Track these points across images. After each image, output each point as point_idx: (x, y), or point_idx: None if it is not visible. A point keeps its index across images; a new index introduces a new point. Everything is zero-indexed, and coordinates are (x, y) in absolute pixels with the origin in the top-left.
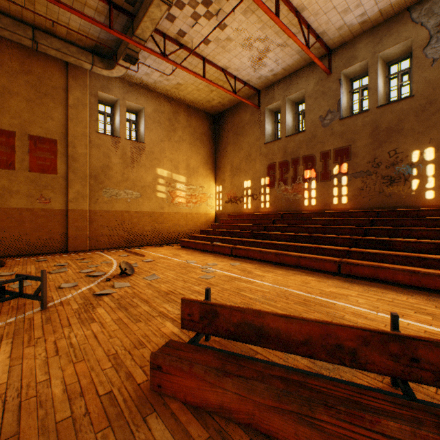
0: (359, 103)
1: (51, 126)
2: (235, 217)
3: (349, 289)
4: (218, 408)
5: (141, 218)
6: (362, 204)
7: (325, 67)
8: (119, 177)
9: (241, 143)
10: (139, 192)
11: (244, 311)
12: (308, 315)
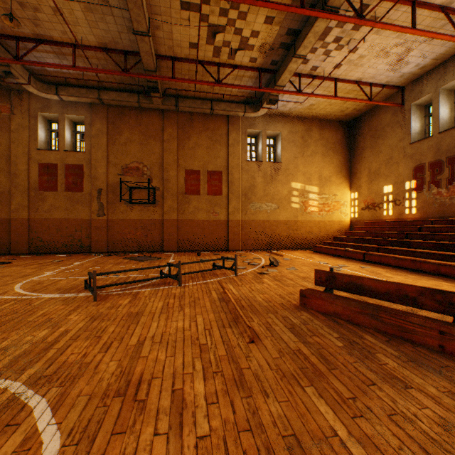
0: None
1: (218, 162)
2: (372, 224)
3: None
4: (333, 313)
5: (278, 226)
6: None
7: None
8: (261, 193)
9: (380, 146)
10: (277, 204)
11: (350, 276)
12: None
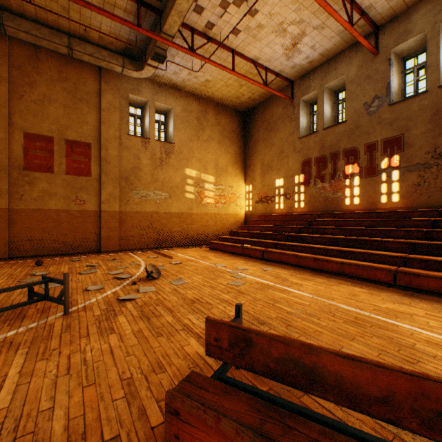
0: (414, 84)
1: (85, 130)
2: (266, 218)
3: (412, 306)
4: None
5: (170, 219)
6: (419, 202)
7: (371, 46)
8: (149, 178)
9: (273, 139)
10: (168, 193)
11: (288, 343)
12: (364, 340)
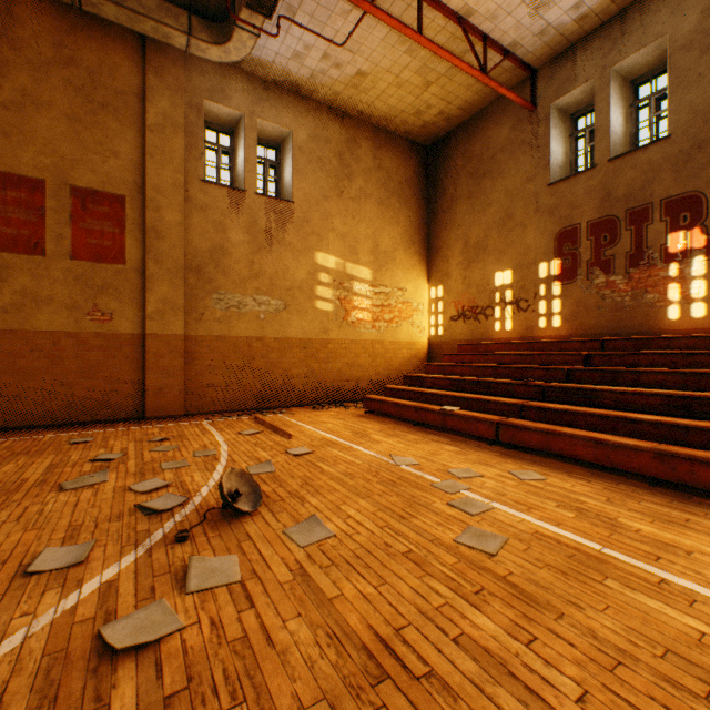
0: None
1: (113, 168)
2: (475, 349)
3: None
4: None
5: (286, 351)
6: None
7: None
8: (244, 270)
9: (488, 193)
10: (282, 300)
11: None
12: None
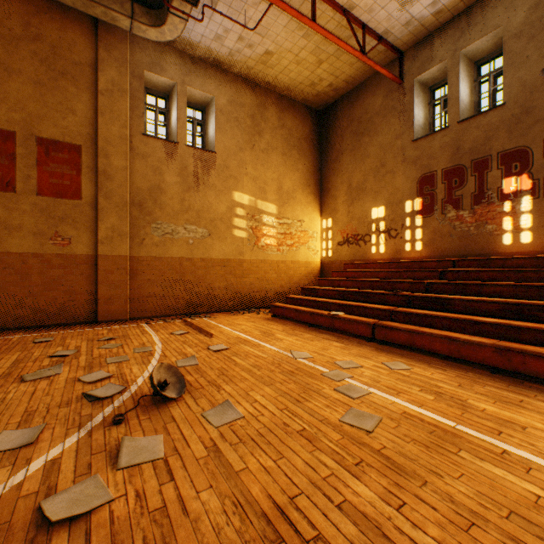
0: None
1: (71, 123)
2: (357, 267)
3: None
4: None
5: (210, 269)
6: None
7: None
8: (177, 205)
9: (366, 147)
10: (207, 229)
11: None
12: None
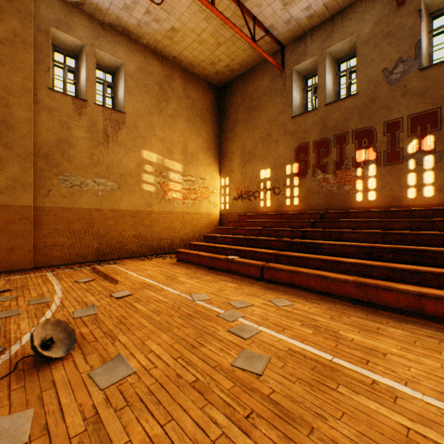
0: None
1: None
2: (249, 218)
3: None
4: None
5: (120, 219)
6: None
7: None
8: (86, 159)
9: (256, 120)
10: (117, 183)
11: None
12: None
